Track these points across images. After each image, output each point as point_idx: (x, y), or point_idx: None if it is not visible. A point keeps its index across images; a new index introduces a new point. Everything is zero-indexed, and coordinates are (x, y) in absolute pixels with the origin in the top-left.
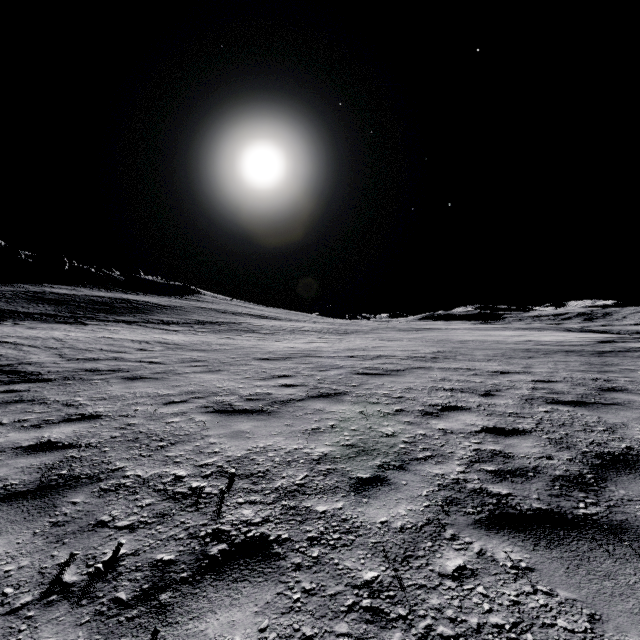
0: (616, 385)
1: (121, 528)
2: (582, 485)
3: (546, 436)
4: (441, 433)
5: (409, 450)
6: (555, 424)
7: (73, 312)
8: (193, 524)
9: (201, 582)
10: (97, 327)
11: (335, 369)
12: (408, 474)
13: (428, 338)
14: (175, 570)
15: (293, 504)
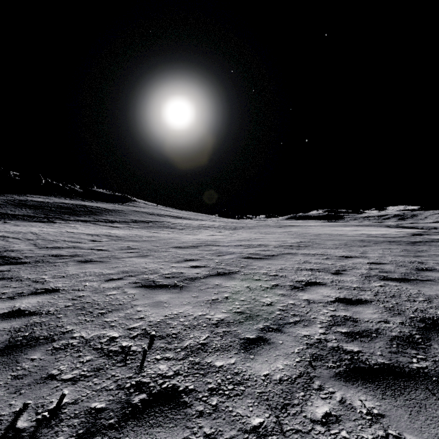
0: (427, 266)
1: (66, 380)
2: (413, 344)
3: (382, 305)
4: (306, 303)
5: (283, 316)
6: (388, 295)
7: (46, 214)
8: (121, 377)
9: (124, 428)
10: (62, 224)
11: (229, 254)
12: (283, 335)
13: (293, 232)
14: (105, 417)
15: (198, 360)
